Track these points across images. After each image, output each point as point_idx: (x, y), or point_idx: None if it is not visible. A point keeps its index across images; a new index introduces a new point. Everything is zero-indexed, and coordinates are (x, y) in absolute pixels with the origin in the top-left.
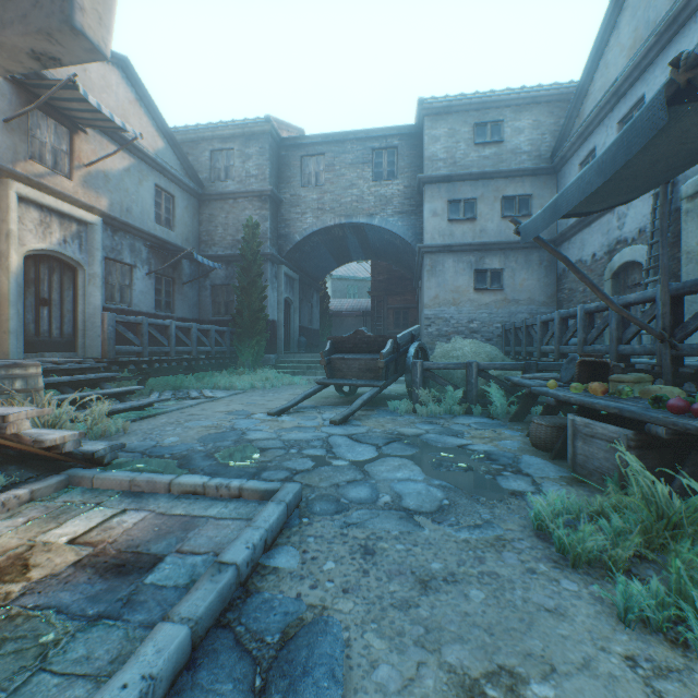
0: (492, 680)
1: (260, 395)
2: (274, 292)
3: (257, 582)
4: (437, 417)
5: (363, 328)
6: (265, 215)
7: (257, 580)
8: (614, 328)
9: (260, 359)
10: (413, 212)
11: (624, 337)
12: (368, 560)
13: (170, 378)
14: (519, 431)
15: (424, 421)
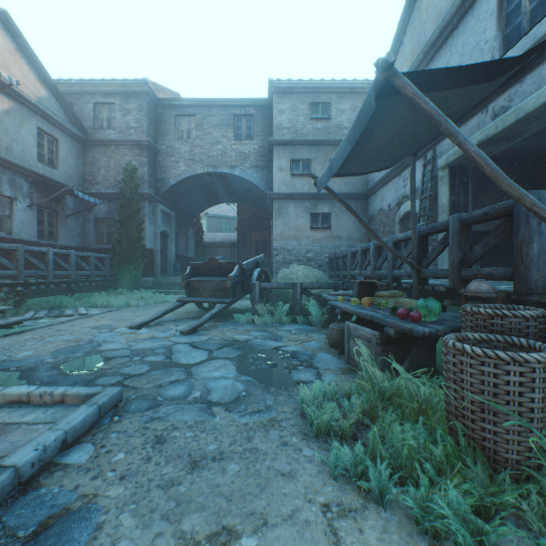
0: (212, 539)
1: (132, 311)
2: (152, 226)
3: (42, 480)
4: (270, 325)
5: (221, 256)
6: (143, 161)
7: (44, 478)
8: (390, 258)
9: (138, 281)
10: (266, 166)
11: (396, 264)
12: (156, 448)
13: (50, 299)
14: (326, 334)
15: (258, 329)
